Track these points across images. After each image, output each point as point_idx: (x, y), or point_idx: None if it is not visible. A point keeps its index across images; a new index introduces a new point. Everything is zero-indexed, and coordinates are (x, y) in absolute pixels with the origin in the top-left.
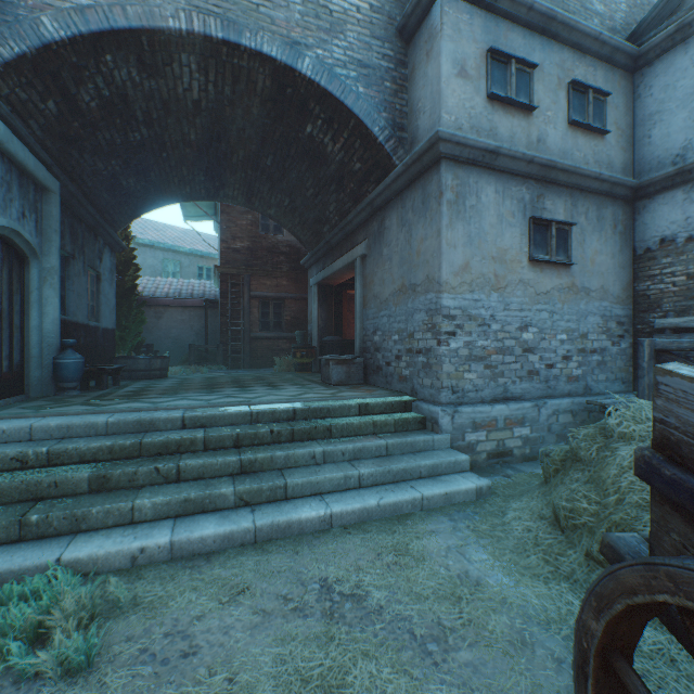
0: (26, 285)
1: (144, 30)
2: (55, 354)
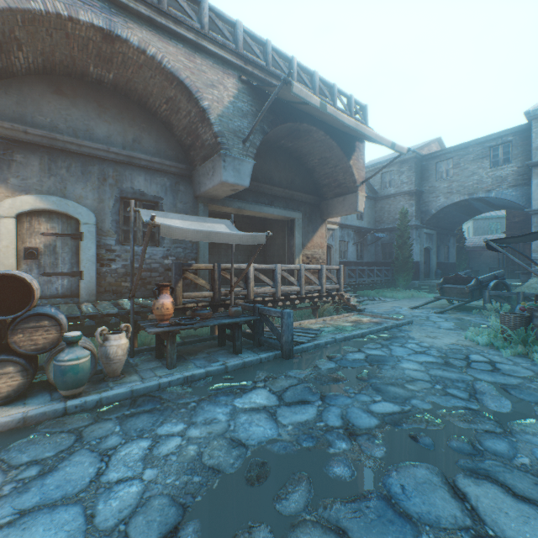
0: (429, 256)
1: (450, 204)
2: (435, 270)
